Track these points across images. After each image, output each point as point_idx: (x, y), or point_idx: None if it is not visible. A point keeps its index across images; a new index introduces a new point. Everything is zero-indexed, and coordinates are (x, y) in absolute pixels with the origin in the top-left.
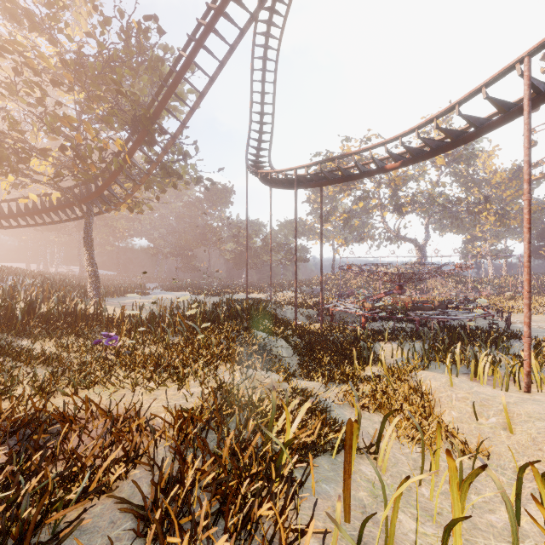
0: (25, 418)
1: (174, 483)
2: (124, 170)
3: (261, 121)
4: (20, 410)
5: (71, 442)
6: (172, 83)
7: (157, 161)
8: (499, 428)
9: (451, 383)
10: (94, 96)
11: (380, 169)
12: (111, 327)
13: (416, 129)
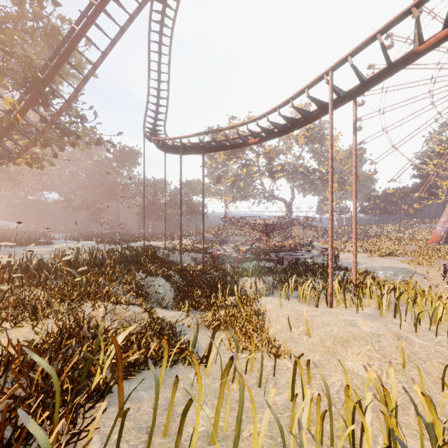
0: None
1: None
2: (17, 127)
3: (158, 95)
4: None
5: None
6: (64, 52)
7: (52, 121)
8: (303, 334)
9: (281, 305)
10: None
11: (244, 143)
12: None
13: (267, 115)
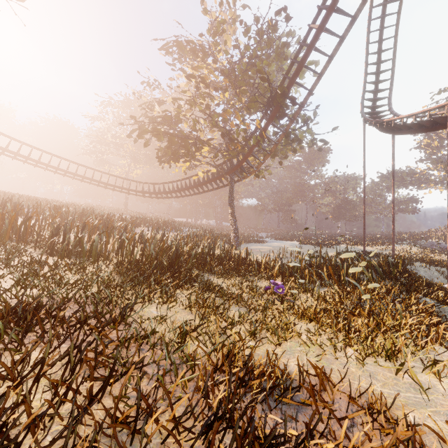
0: (266, 372)
1: None
2: (259, 144)
3: (378, 70)
4: (248, 353)
5: (351, 443)
6: (303, 57)
7: (285, 131)
8: None
9: None
10: (242, 90)
11: None
12: (260, 271)
13: None
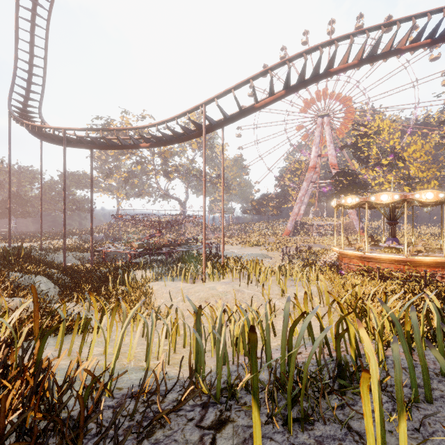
0: None
1: None
2: None
3: (30, 71)
4: None
5: None
6: None
7: None
8: (180, 301)
9: (165, 285)
10: None
11: (136, 145)
12: None
13: (156, 125)
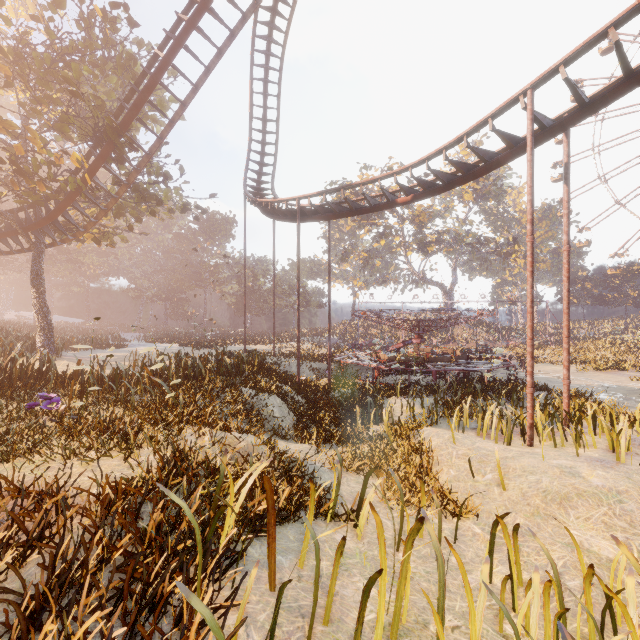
0: None
1: (71, 564)
2: (85, 192)
3: (264, 140)
4: None
5: None
6: (145, 88)
7: (128, 182)
8: (493, 485)
9: (453, 439)
10: (40, 97)
11: (391, 202)
12: (61, 387)
13: (426, 160)
